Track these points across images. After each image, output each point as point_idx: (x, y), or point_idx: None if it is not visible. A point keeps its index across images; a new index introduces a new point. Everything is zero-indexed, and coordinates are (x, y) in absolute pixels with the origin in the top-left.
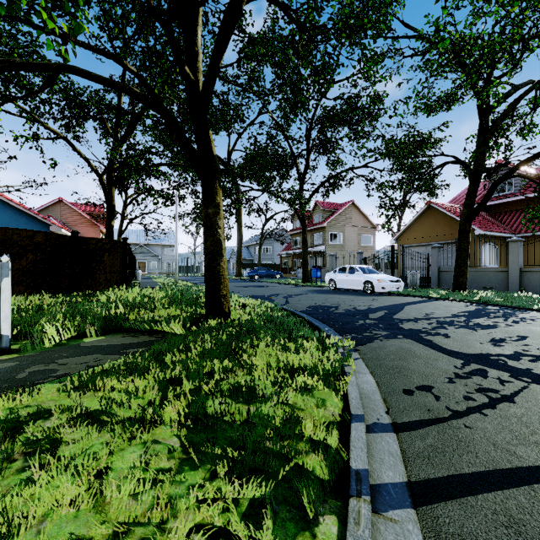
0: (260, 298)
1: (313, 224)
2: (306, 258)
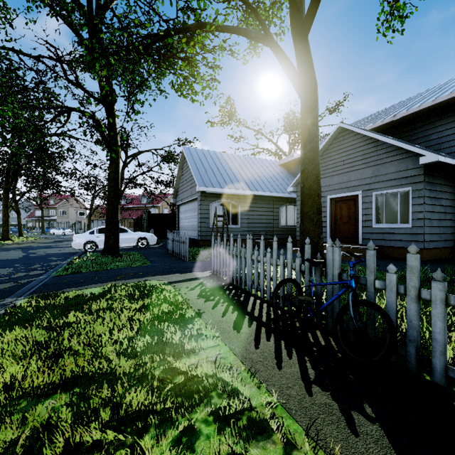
0: None
1: (50, 204)
2: (44, 224)
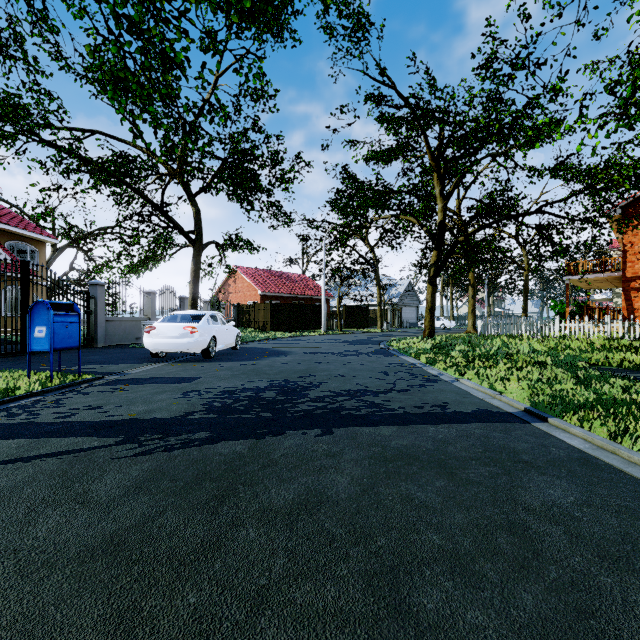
0: (385, 352)
1: None
2: None
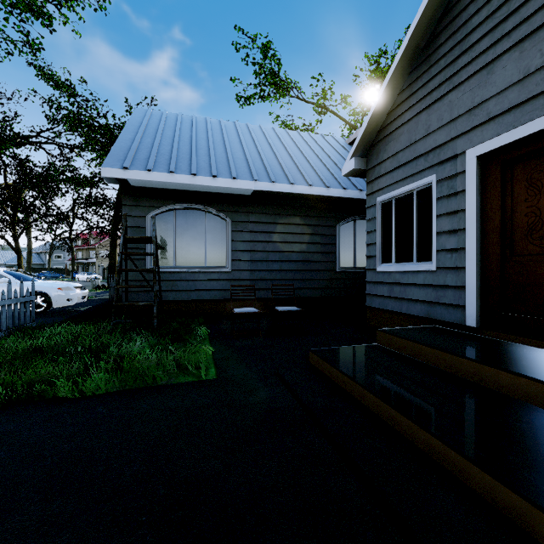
0: None
1: (89, 245)
2: (74, 267)
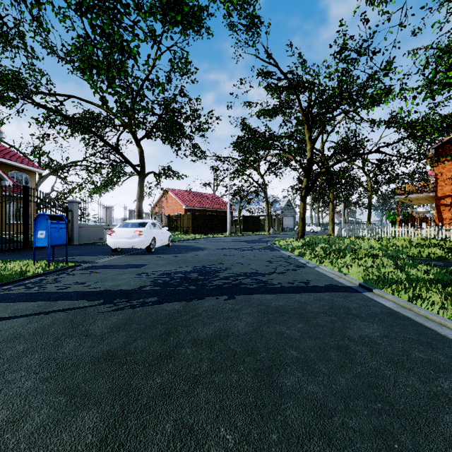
0: (271, 248)
1: None
2: None
